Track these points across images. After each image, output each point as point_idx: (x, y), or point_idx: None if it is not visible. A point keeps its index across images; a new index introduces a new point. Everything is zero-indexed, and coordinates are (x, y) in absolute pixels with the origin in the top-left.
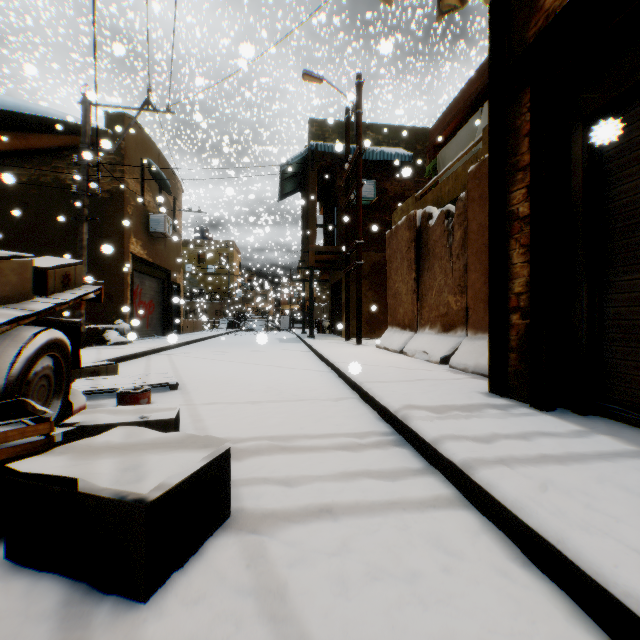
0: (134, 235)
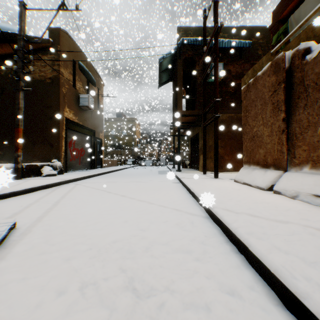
0: (67, 106)
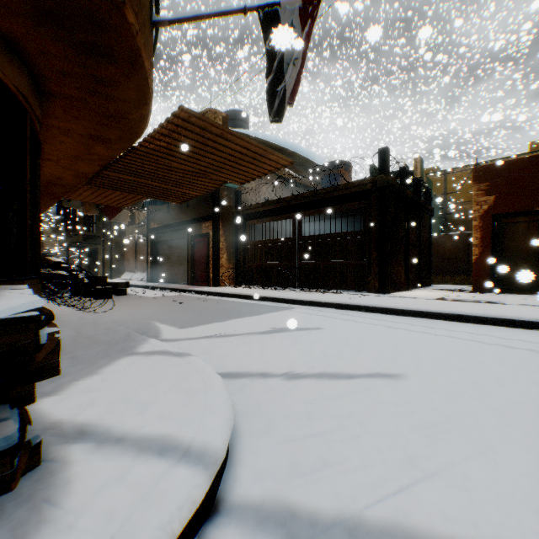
0: None
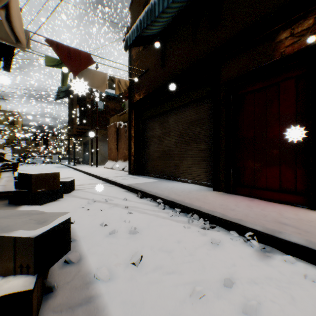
0: None
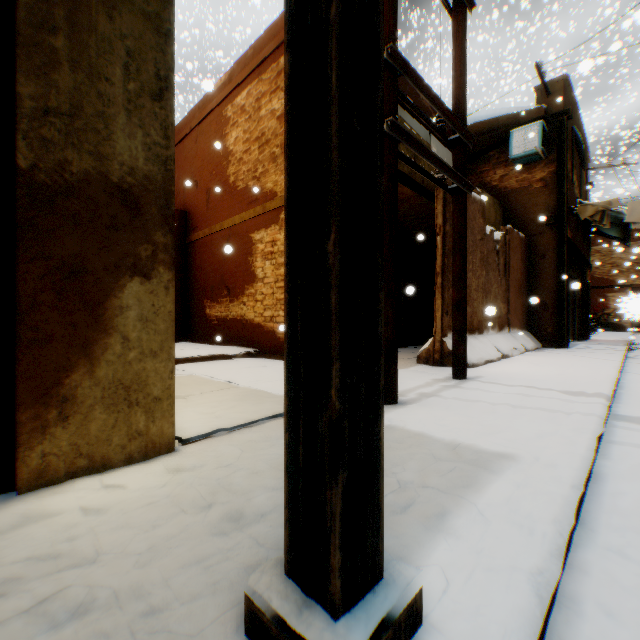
0: None
